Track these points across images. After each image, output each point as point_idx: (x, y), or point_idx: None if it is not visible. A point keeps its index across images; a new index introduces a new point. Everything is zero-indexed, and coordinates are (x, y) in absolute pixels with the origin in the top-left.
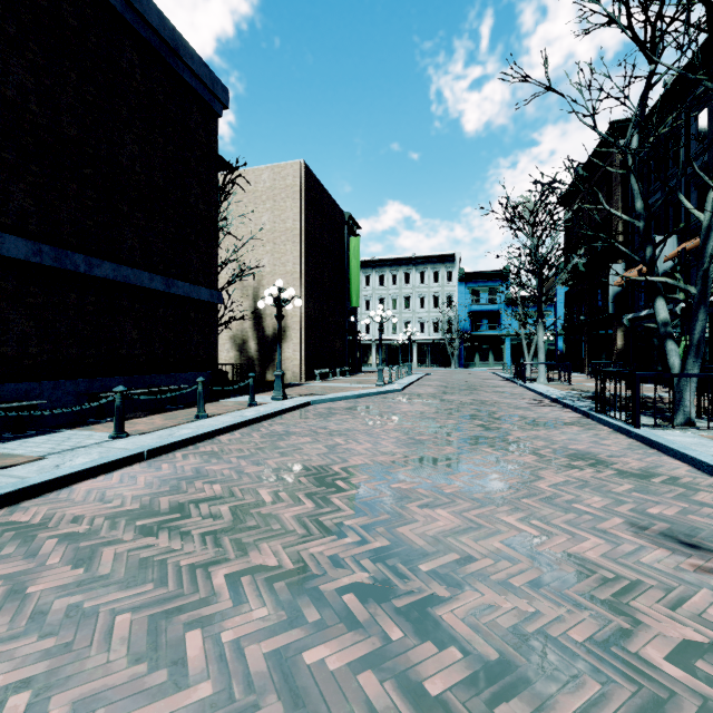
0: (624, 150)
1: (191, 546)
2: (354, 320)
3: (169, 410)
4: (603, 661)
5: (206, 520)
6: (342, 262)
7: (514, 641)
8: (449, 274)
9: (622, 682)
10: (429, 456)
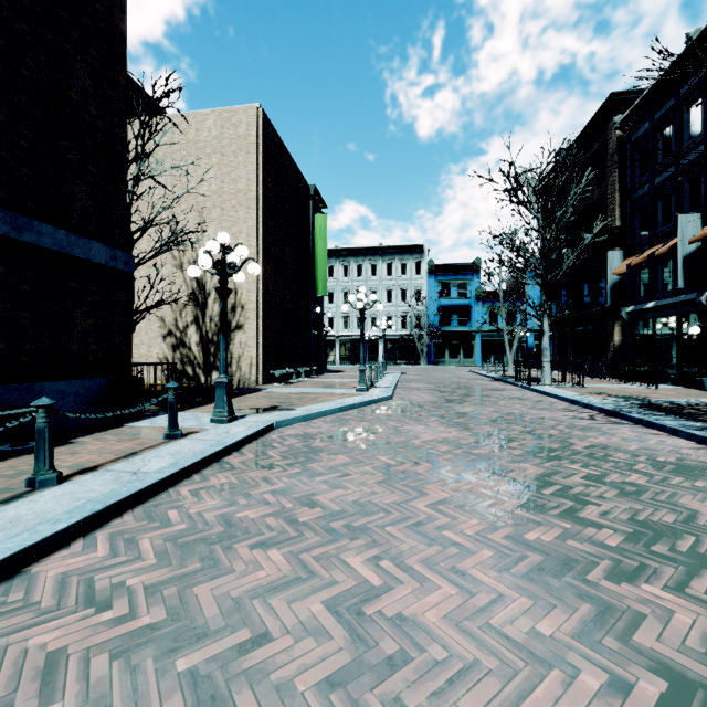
0: None
1: None
2: (320, 311)
3: (2, 456)
4: None
5: None
6: (307, 242)
7: None
8: (418, 266)
9: None
10: (677, 666)
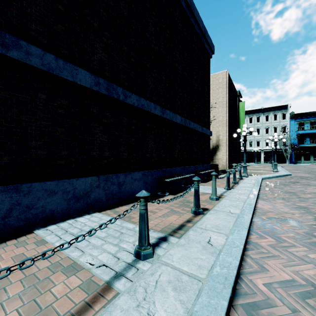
0: None
1: None
2: (239, 141)
3: (209, 179)
4: None
5: None
6: (236, 114)
7: None
8: (283, 115)
9: None
10: None
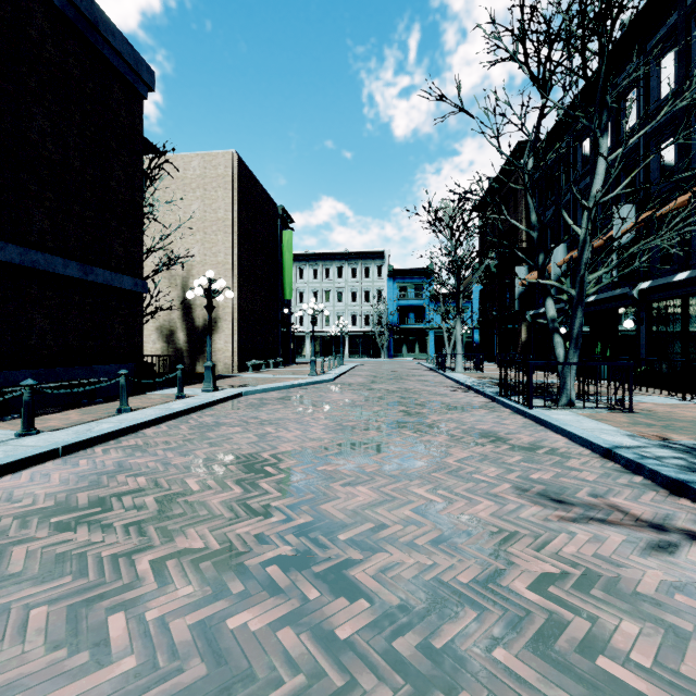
0: (522, 170)
1: (113, 537)
2: (288, 312)
3: (87, 405)
4: (481, 595)
5: (130, 512)
6: (276, 254)
7: (413, 588)
8: (379, 270)
9: (493, 609)
10: (354, 440)
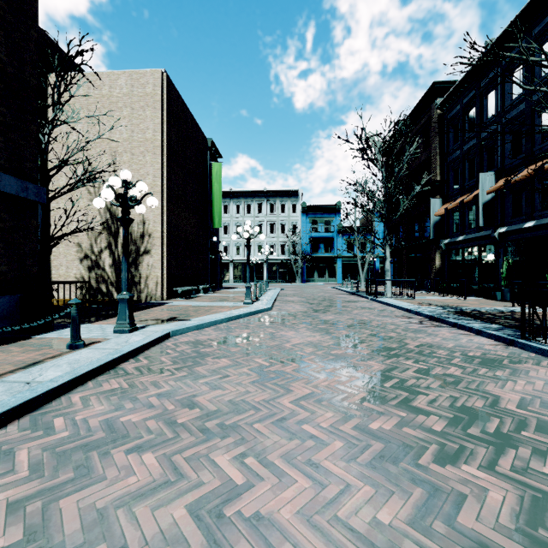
0: None
1: None
2: (216, 240)
3: None
4: None
5: None
6: (205, 184)
7: None
8: (294, 206)
9: None
10: (494, 546)
